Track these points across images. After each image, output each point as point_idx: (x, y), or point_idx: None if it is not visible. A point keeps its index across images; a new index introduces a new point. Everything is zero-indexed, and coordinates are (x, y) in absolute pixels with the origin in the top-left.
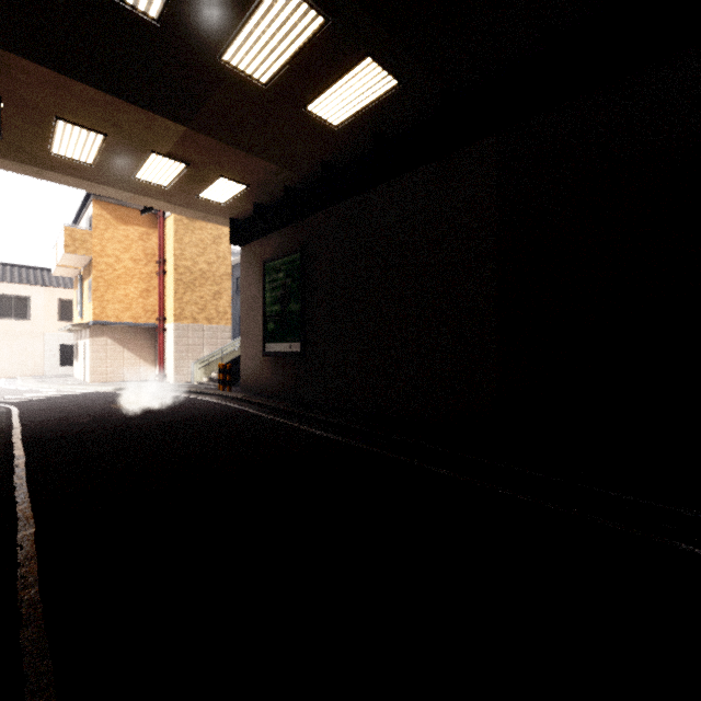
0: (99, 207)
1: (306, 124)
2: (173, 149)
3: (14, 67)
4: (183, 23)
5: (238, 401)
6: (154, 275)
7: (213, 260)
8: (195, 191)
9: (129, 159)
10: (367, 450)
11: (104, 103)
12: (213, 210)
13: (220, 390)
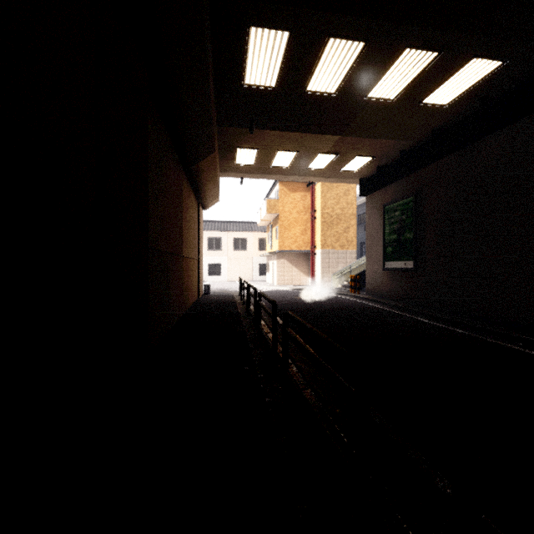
0: (281, 185)
1: (420, 111)
2: (330, 149)
3: (267, 135)
4: (347, 89)
5: (366, 300)
6: (309, 220)
7: (344, 206)
8: (339, 167)
9: (306, 160)
10: (473, 336)
11: (300, 137)
12: (348, 176)
13: (352, 293)
